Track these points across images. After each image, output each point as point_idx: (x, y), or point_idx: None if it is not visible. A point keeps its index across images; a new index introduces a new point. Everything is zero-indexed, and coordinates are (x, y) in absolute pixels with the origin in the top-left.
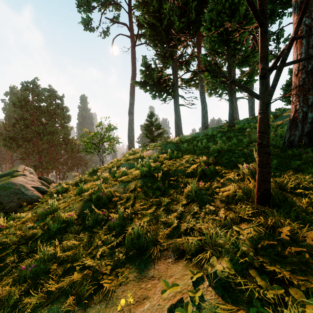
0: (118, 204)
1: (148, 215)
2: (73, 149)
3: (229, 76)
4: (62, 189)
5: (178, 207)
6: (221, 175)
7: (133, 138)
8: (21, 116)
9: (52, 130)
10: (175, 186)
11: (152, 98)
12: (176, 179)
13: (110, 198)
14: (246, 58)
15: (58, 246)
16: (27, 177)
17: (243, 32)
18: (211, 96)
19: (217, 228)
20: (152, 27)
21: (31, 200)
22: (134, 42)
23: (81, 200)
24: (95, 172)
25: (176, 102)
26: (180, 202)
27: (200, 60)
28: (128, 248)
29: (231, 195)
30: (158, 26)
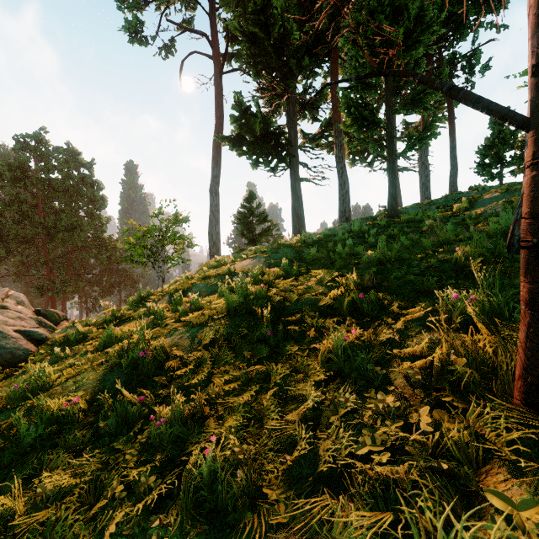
0: (176, 376)
1: (241, 409)
2: (110, 257)
3: (389, 127)
4: (75, 334)
5: (309, 391)
6: (392, 312)
7: (219, 238)
8: (14, 197)
9: (72, 222)
10: (299, 334)
11: (252, 167)
12: (300, 319)
13: (161, 361)
14: (419, 95)
15: (21, 494)
16: (8, 311)
17: (414, 48)
18: (354, 165)
19: (444, 502)
20: (252, 39)
21: (12, 357)
22: (219, 67)
23: (104, 364)
24: (143, 302)
25: (295, 175)
26: (310, 374)
27: (337, 101)
28: (187, 512)
29: (436, 370)
30: (262, 39)
